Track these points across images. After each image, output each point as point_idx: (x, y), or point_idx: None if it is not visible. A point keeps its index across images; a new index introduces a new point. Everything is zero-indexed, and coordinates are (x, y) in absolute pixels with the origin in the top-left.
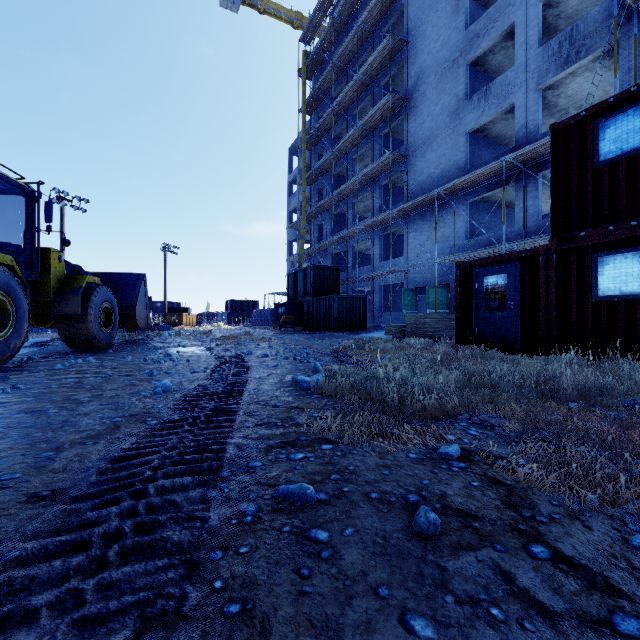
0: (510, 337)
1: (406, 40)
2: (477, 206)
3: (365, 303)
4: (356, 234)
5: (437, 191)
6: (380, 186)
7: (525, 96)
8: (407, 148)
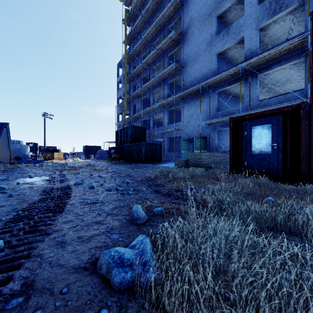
0: (273, 169)
1: (182, 3)
2: (221, 95)
3: (160, 147)
4: (154, 109)
5: (201, 84)
6: (168, 83)
7: (250, 32)
8: (183, 62)
